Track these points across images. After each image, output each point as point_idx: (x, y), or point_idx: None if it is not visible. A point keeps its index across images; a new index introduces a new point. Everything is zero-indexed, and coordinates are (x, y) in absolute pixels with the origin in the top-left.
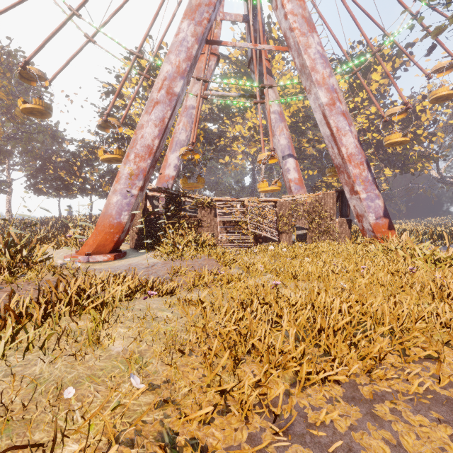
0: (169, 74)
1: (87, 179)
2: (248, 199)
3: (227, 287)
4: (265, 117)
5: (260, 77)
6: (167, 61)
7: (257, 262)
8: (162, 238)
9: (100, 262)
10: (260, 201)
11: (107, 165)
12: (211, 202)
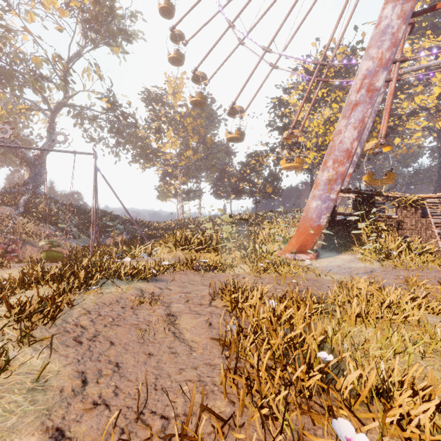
0: (369, 71)
1: (255, 183)
2: None
3: None
4: None
5: None
6: (366, 58)
7: None
8: (354, 241)
9: (303, 261)
10: None
11: (268, 169)
12: (417, 200)
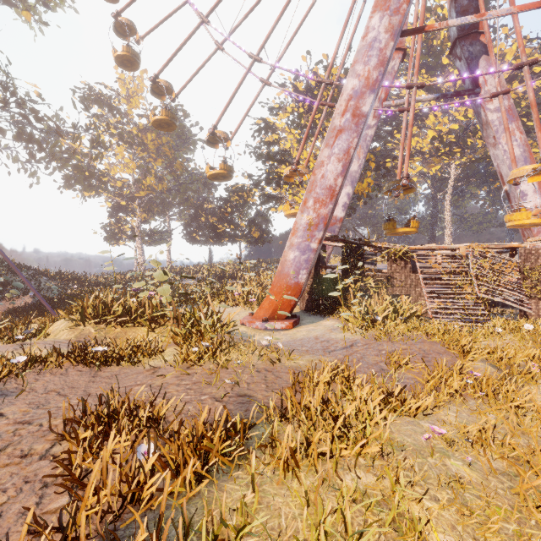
0: (355, 91)
1: (237, 225)
2: (465, 247)
3: (515, 411)
4: (477, 120)
5: (471, 62)
6: (352, 74)
7: (517, 354)
8: (341, 301)
9: (277, 330)
10: (483, 247)
11: (256, 208)
12: (406, 252)
